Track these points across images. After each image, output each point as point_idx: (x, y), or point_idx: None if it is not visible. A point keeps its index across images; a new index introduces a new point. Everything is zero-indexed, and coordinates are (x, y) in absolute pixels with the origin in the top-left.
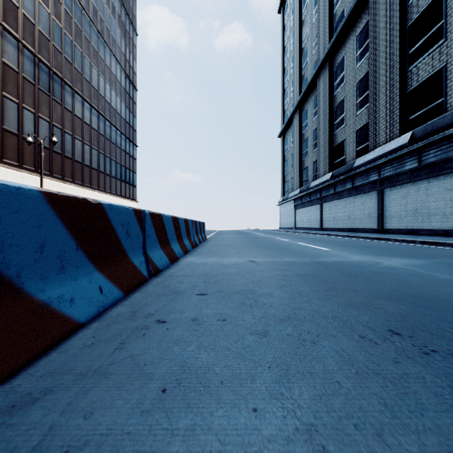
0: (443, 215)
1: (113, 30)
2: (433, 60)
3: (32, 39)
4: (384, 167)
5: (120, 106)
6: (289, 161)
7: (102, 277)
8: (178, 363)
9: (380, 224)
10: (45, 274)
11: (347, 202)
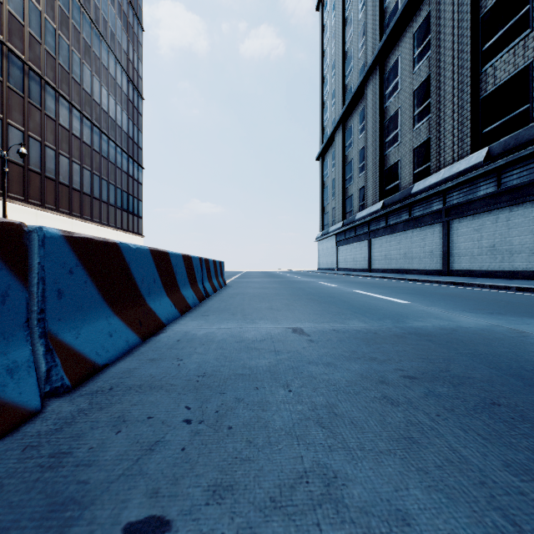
0: (530, 253)
1: (112, 21)
2: (515, 57)
3: None
4: (451, 193)
5: (121, 117)
6: (329, 189)
7: None
8: None
9: (446, 264)
10: None
11: (402, 237)
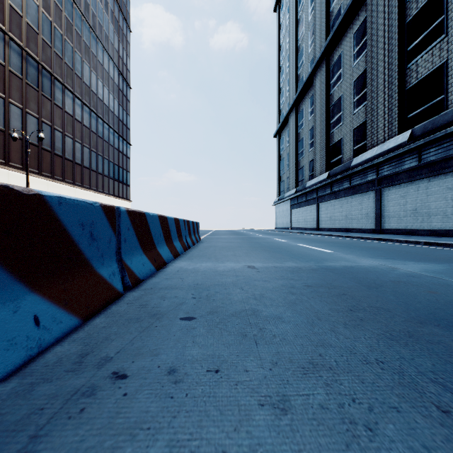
0: (444, 215)
1: (106, 26)
2: (433, 56)
3: (19, 32)
4: (383, 166)
5: (113, 103)
6: (284, 161)
7: (42, 301)
8: None
9: (378, 224)
10: None
11: (344, 202)
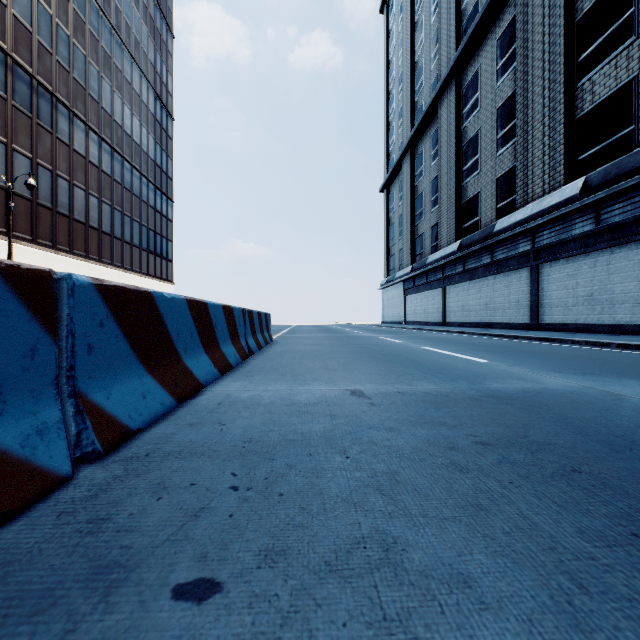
0: (635, 303)
1: (136, 27)
2: (617, 69)
3: (1, 29)
4: (541, 231)
5: (147, 141)
6: (395, 226)
7: None
8: None
9: (534, 316)
10: None
11: (483, 285)
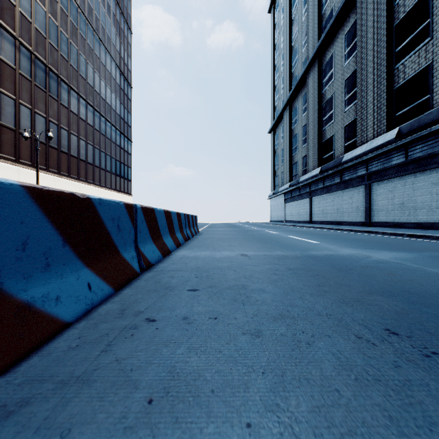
0: (429, 209)
1: (108, 29)
2: (419, 58)
3: (28, 37)
4: (372, 162)
5: (115, 102)
6: (279, 156)
7: (91, 274)
8: (166, 368)
9: (368, 217)
10: (28, 272)
11: (335, 196)
